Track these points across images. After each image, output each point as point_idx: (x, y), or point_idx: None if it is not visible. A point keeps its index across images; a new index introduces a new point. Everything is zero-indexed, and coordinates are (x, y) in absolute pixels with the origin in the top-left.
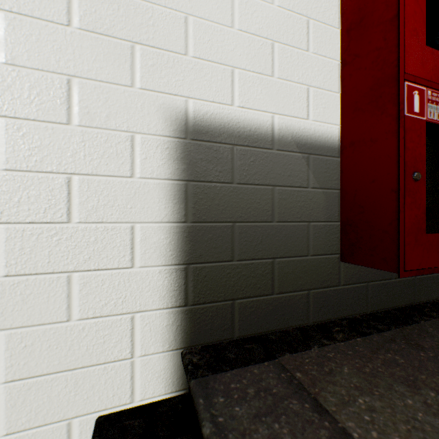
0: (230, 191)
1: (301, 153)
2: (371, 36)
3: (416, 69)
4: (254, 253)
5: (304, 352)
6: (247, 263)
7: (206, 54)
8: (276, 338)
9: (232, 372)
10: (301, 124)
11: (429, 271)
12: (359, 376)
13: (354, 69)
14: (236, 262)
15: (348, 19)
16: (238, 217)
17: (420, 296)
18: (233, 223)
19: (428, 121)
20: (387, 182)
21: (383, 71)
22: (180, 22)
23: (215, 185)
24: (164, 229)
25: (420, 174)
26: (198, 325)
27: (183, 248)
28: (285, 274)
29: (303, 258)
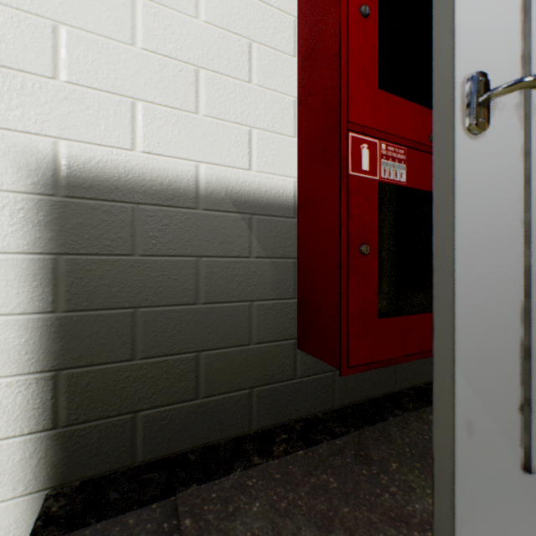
0: (129, 266)
1: (240, 213)
2: (321, 70)
3: (365, 117)
4: (168, 347)
5: (219, 480)
6: (158, 361)
7: (90, 79)
8: (195, 459)
9: (97, 526)
10: (240, 176)
11: (383, 363)
12: (267, 516)
13: (307, 110)
14: (139, 361)
15: (303, 46)
16: (142, 300)
17: (404, 381)
18: (135, 308)
19: (382, 180)
20: (333, 256)
21: (330, 117)
22: (45, 33)
23: (104, 259)
24: (17, 323)
25: (368, 247)
26: (76, 453)
27: (50, 348)
28: (216, 371)
29: (243, 347)
